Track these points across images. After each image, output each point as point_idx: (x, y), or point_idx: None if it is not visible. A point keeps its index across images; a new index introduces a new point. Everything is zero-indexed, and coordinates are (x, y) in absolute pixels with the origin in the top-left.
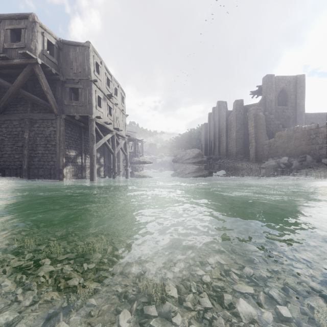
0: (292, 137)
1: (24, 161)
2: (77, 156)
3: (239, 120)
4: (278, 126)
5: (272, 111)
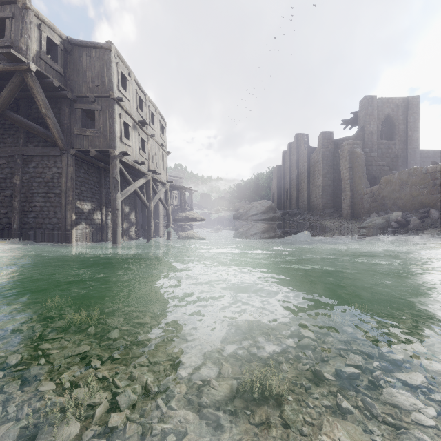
0: (407, 183)
1: (14, 218)
2: (94, 210)
3: (327, 160)
4: (382, 168)
5: (373, 147)
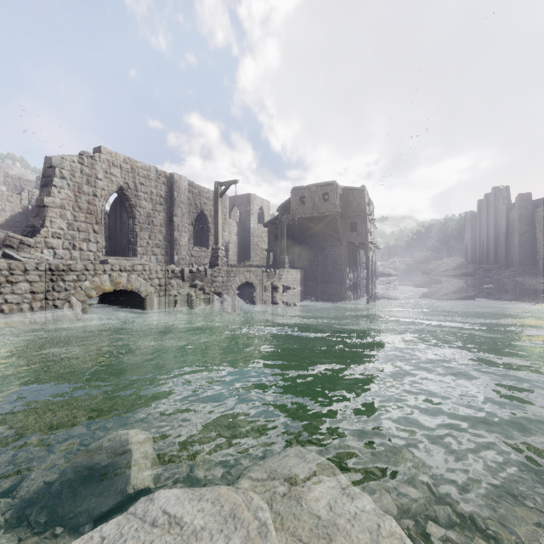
0: None
1: (319, 276)
2: (348, 271)
3: (525, 220)
4: None
5: None
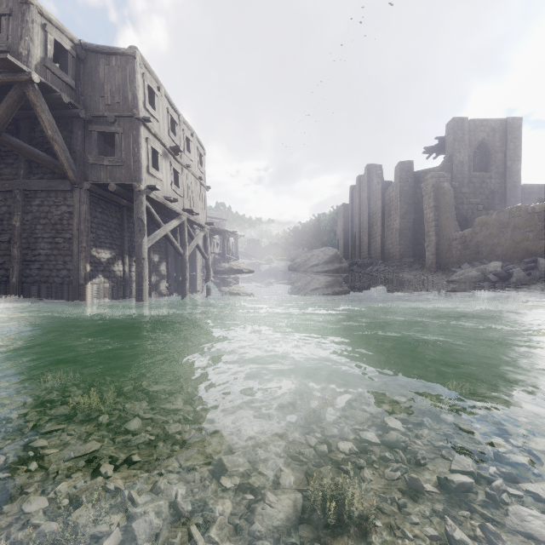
0: (507, 226)
1: (13, 270)
2: (114, 259)
3: (406, 197)
4: (476, 207)
5: (463, 181)
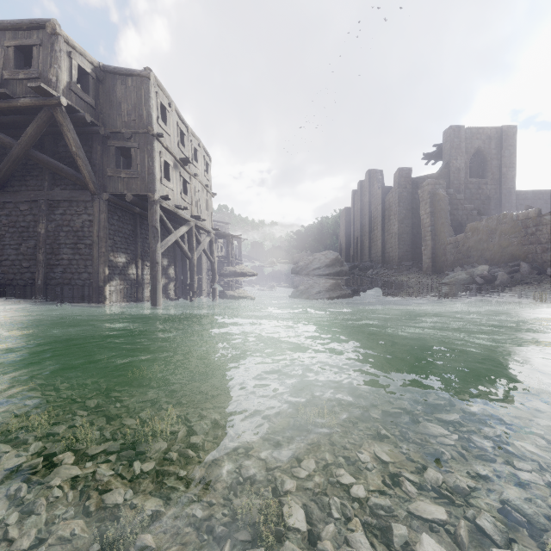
0: (495, 232)
1: (39, 273)
2: (129, 263)
3: (405, 202)
4: (470, 213)
5: (460, 187)
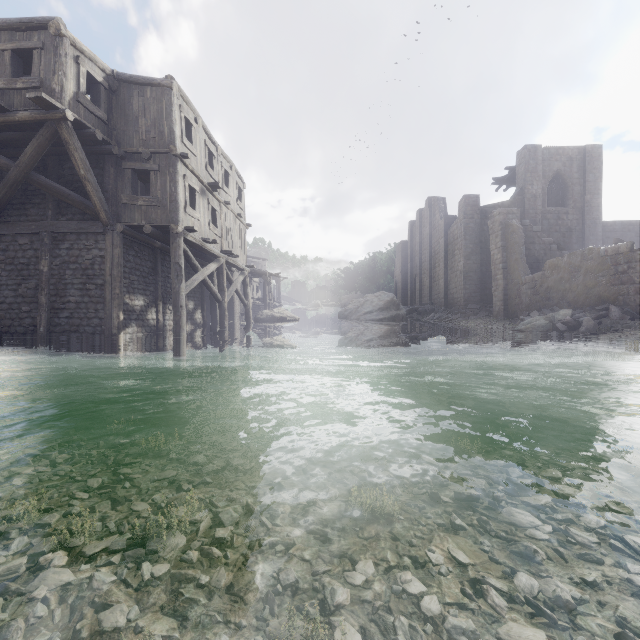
0: (579, 270)
1: (41, 318)
2: (148, 307)
3: (472, 235)
4: (549, 247)
5: (536, 218)
